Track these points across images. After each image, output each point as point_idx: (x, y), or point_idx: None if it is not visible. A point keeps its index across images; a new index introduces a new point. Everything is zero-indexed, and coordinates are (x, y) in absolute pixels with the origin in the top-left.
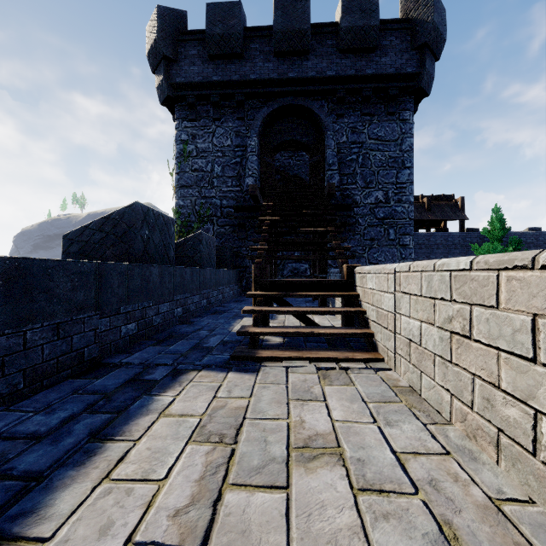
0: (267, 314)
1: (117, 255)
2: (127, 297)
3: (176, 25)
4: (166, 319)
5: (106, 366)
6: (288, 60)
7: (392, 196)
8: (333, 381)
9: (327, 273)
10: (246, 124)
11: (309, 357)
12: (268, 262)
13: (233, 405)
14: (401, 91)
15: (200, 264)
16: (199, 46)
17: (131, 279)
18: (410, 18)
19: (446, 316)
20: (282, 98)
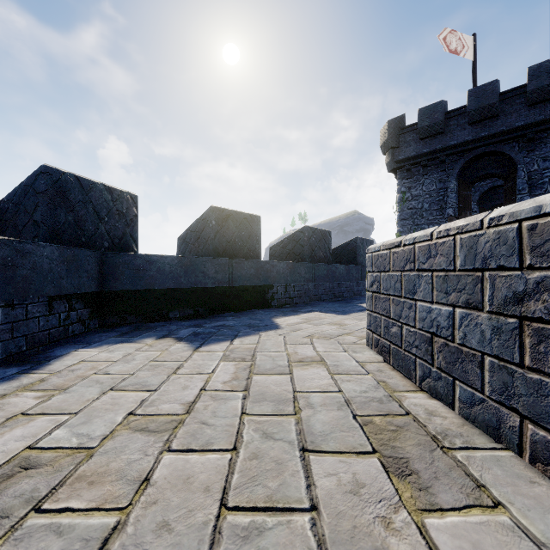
0: None
1: None
2: None
3: (398, 126)
4: None
5: None
6: (480, 125)
7: None
8: None
9: None
10: (447, 173)
11: None
12: None
13: None
14: None
15: None
16: (413, 134)
17: None
18: None
19: None
20: (476, 150)
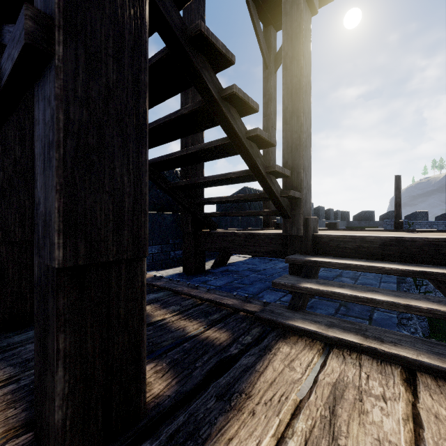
0: None
1: (443, 220)
2: None
3: None
4: None
5: None
6: None
7: None
8: None
9: None
10: None
11: None
12: None
13: None
14: None
15: None
16: None
17: None
18: None
19: None
20: None
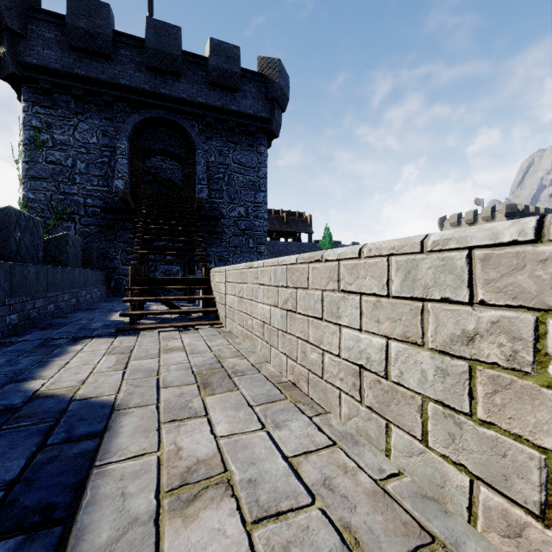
0: (142, 304)
1: None
2: (11, 291)
3: None
4: (41, 314)
5: (2, 344)
6: (161, 77)
7: (251, 212)
8: (189, 334)
9: (195, 274)
10: (116, 125)
11: (174, 326)
12: (141, 264)
13: (125, 347)
14: (258, 129)
15: (67, 265)
16: (57, 31)
17: (14, 276)
18: (264, 74)
19: (239, 291)
20: (155, 109)
